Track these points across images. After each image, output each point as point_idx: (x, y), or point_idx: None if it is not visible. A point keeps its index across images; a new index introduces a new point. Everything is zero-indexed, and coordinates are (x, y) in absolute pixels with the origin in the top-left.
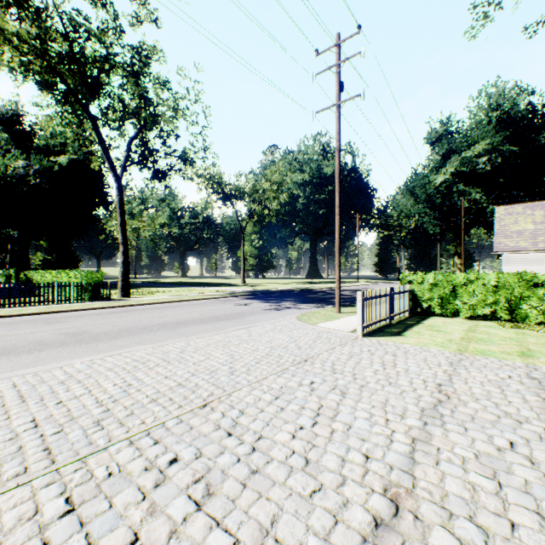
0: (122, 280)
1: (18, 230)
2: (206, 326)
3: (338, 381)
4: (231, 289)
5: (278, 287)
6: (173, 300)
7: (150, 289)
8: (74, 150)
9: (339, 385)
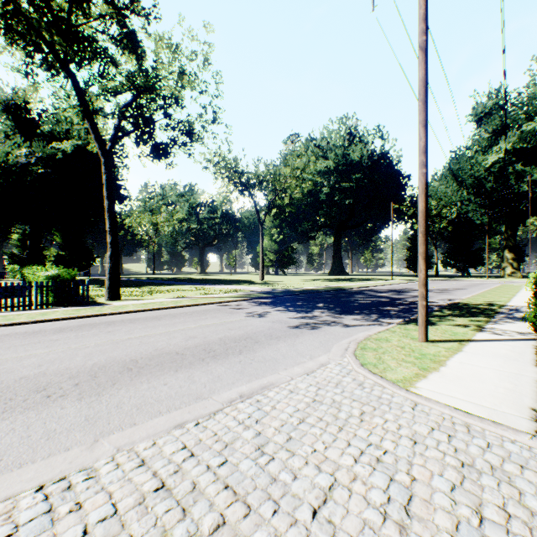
0: (109, 278)
1: (24, 224)
2: (173, 381)
3: None
4: (246, 288)
5: (302, 285)
6: (165, 305)
7: (156, 287)
8: (78, 135)
9: None
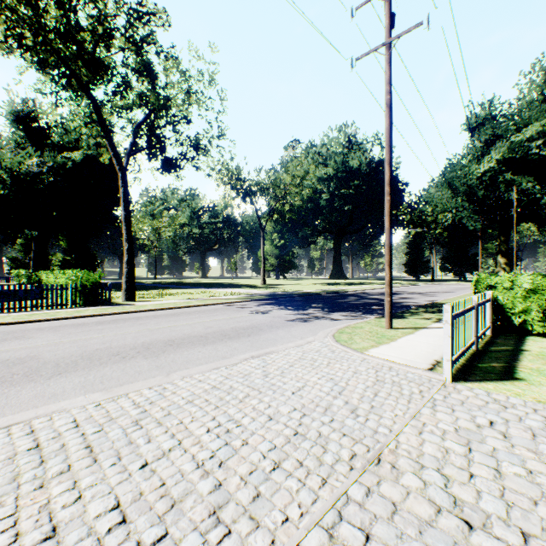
0: (126, 282)
1: (34, 230)
2: (204, 350)
3: None
4: (249, 291)
5: (301, 289)
6: (179, 305)
7: (163, 290)
8: (87, 145)
9: None
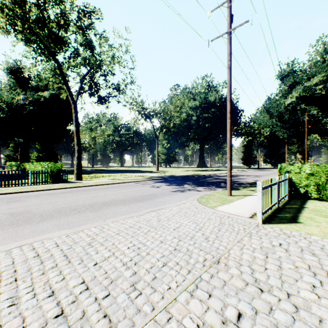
0: (76, 169)
1: (21, 138)
2: (124, 207)
3: (276, 315)
4: (149, 174)
5: (180, 173)
6: (108, 183)
7: (98, 174)
8: (53, 88)
9: (281, 327)
